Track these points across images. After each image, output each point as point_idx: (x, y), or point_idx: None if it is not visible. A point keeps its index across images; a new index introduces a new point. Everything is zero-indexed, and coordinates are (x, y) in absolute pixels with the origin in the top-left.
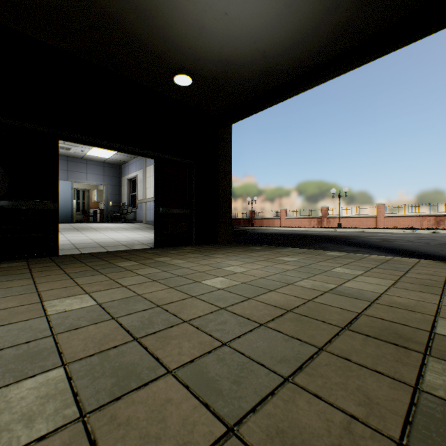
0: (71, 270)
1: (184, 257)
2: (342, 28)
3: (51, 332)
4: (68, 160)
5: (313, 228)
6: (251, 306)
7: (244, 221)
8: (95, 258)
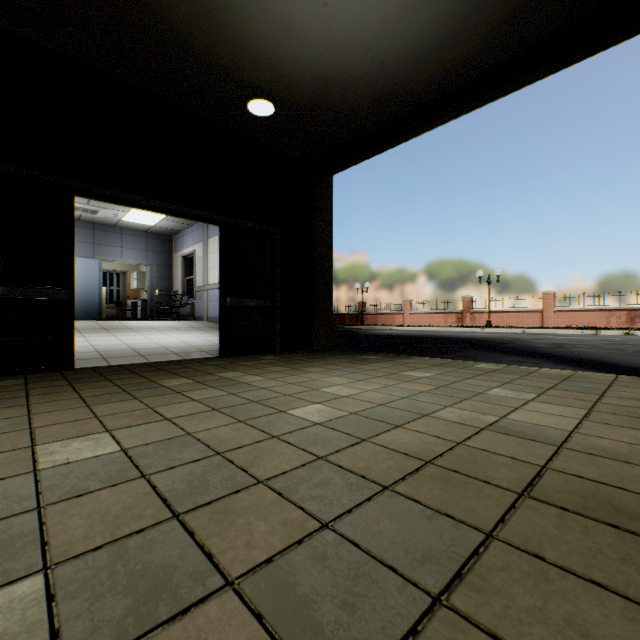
0: (89, 393)
1: (262, 371)
2: (500, 28)
3: (36, 503)
4: (95, 229)
5: (451, 328)
6: (368, 455)
7: (351, 317)
8: (128, 372)
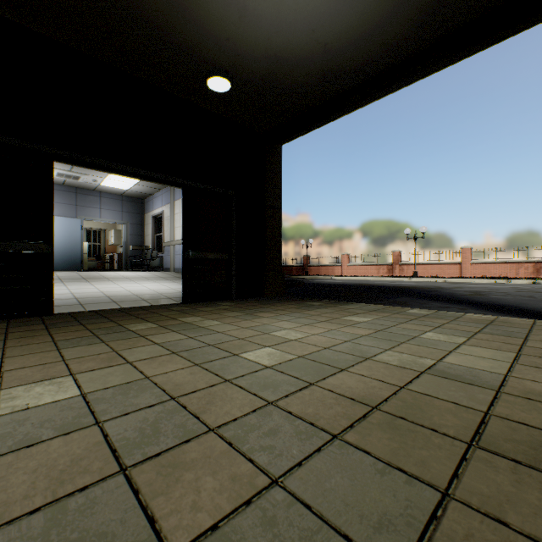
0: (62, 336)
1: (219, 316)
2: (431, 11)
3: None
4: (77, 192)
5: (383, 278)
6: (316, 399)
7: (297, 268)
8: (100, 317)
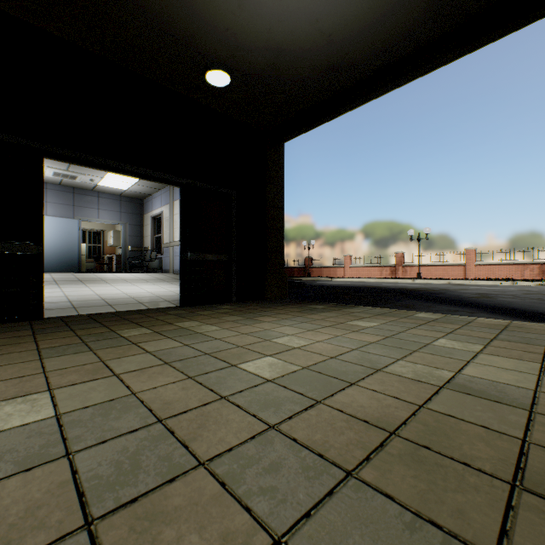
0: (48, 344)
1: (218, 321)
2: None
3: None
4: (74, 192)
5: (386, 280)
6: (324, 422)
7: (299, 270)
8: (93, 322)
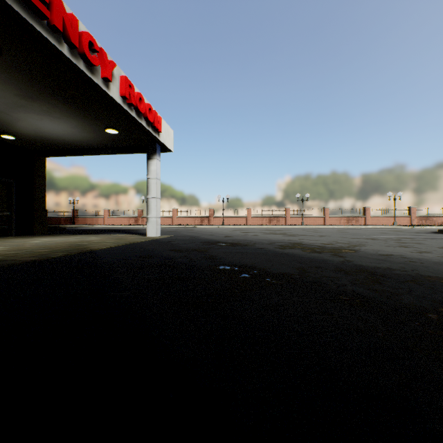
0: None
1: (13, 239)
2: (101, 143)
3: None
4: None
5: (129, 226)
6: (49, 242)
7: (66, 219)
8: None
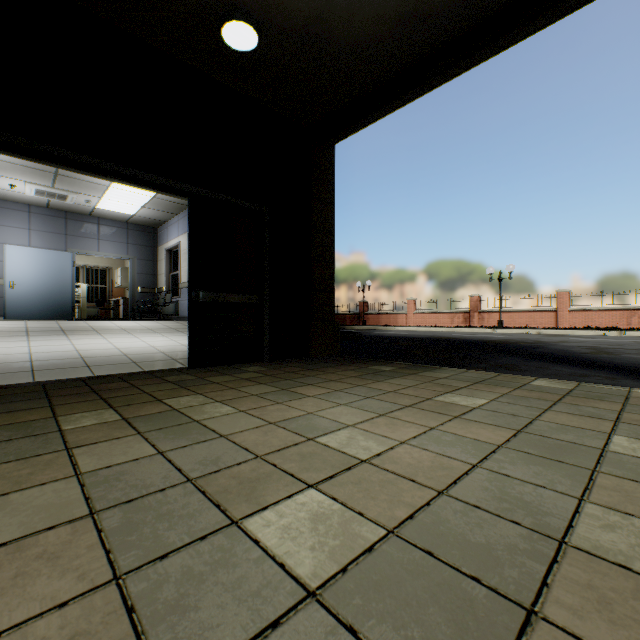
0: None
1: (235, 395)
2: None
3: None
4: (67, 218)
5: (460, 329)
6: None
7: (352, 317)
8: (38, 397)
